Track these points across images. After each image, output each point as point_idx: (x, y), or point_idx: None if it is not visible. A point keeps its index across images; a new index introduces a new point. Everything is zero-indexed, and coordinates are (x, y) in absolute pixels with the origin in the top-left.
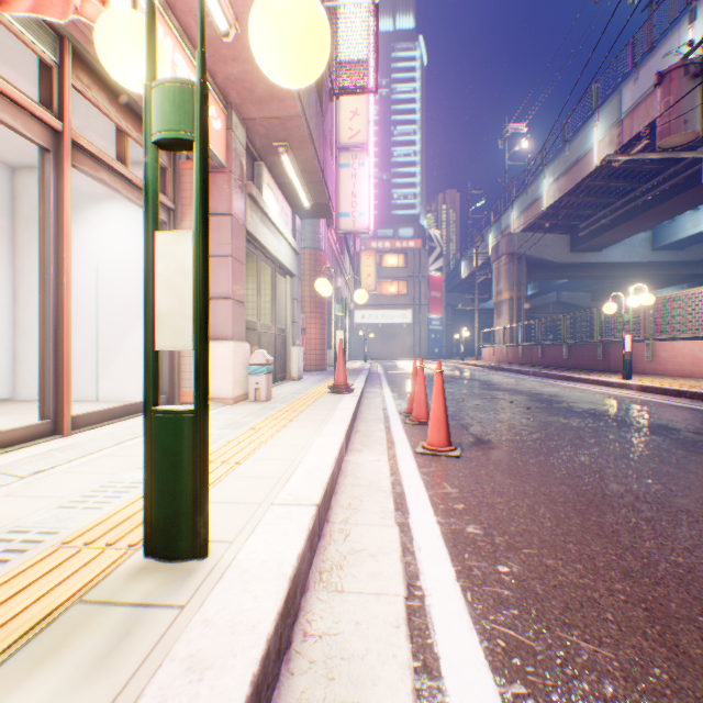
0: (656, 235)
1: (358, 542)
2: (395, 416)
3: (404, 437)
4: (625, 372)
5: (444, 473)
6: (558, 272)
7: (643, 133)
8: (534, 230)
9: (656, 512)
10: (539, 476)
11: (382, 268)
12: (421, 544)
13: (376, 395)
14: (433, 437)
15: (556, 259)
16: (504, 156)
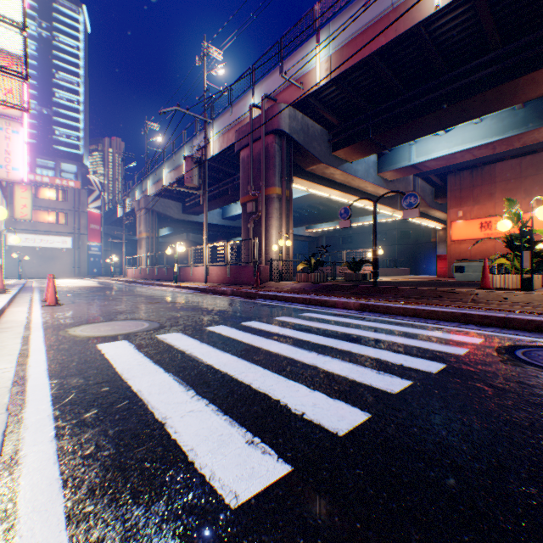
0: (224, 212)
1: (16, 315)
2: (38, 301)
3: (40, 305)
4: (176, 280)
5: (51, 308)
6: (178, 224)
7: (177, 181)
8: (163, 196)
9: (107, 307)
10: (85, 306)
11: (42, 199)
12: (35, 314)
13: (28, 296)
14: (51, 301)
15: (176, 216)
16: (147, 142)
